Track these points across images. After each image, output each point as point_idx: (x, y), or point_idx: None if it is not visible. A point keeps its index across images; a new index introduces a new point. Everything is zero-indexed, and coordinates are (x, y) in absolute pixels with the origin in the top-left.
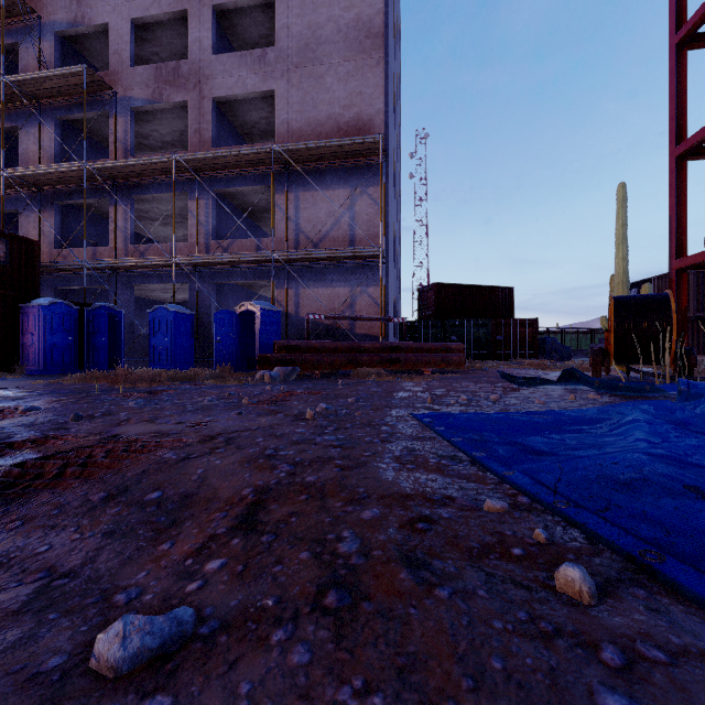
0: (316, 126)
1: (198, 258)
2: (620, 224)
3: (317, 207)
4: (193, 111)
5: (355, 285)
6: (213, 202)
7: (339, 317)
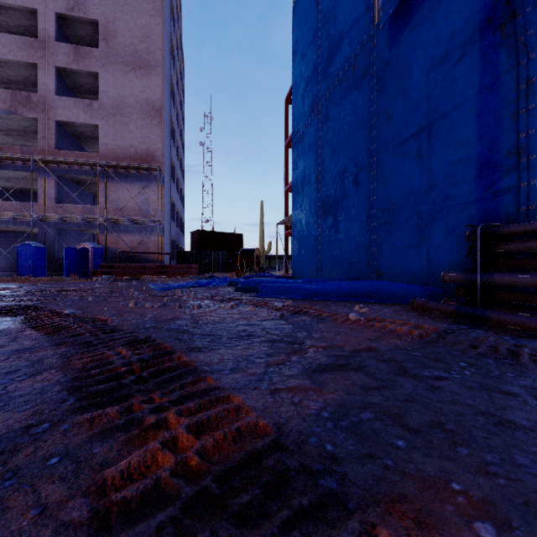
0: (124, 149)
1: (49, 216)
2: (261, 217)
3: (124, 192)
4: (41, 125)
5: (146, 234)
6: (56, 181)
7: (136, 252)
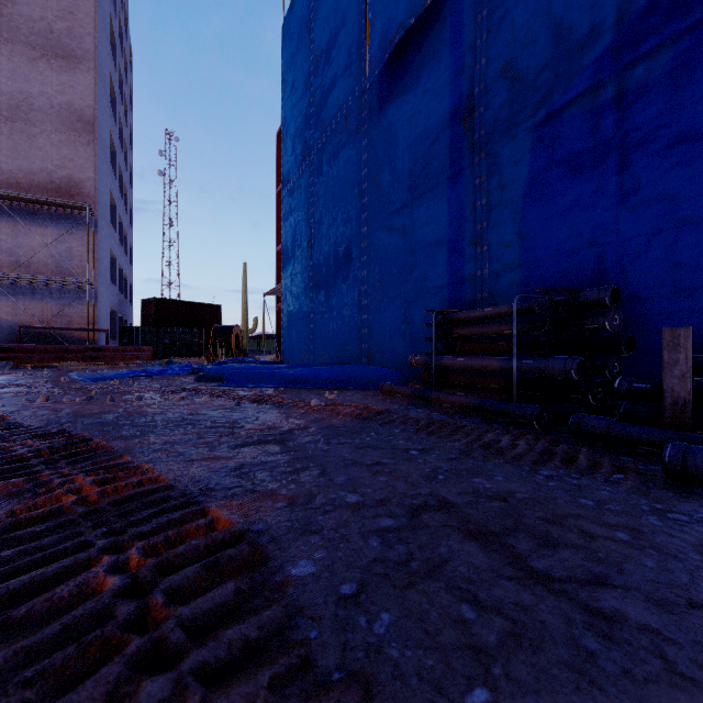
0: (29, 173)
1: None
2: (244, 284)
3: (30, 238)
4: None
5: (68, 302)
6: None
7: (50, 328)
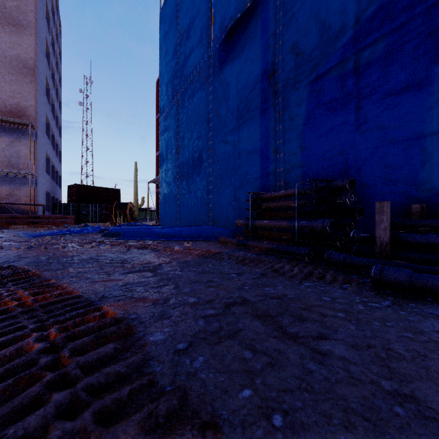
0: None
1: None
2: (135, 176)
3: None
4: None
5: (16, 186)
6: None
7: (4, 203)
